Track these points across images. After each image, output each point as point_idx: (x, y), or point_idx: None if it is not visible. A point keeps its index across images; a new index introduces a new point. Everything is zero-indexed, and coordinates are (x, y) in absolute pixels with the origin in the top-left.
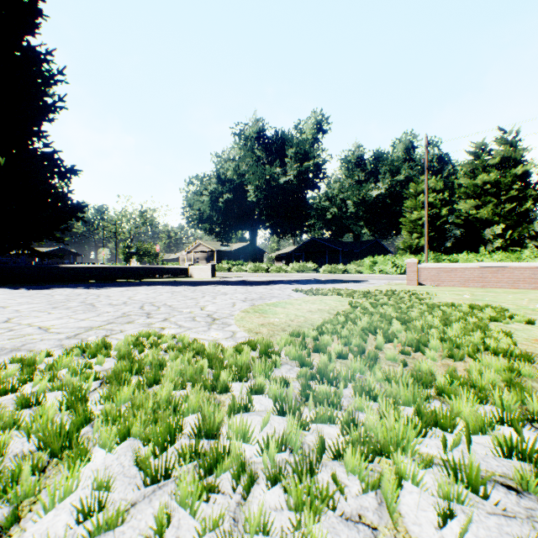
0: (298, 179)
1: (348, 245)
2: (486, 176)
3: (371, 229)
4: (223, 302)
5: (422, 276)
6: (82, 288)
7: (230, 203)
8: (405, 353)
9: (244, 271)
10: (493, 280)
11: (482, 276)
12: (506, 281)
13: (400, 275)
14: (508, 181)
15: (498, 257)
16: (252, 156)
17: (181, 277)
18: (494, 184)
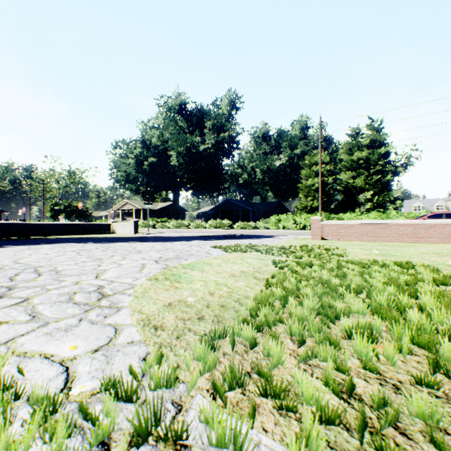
0: (215, 148)
1: (257, 205)
2: (360, 153)
3: (275, 193)
4: (131, 263)
5: (324, 232)
6: None
7: (155, 166)
8: (428, 384)
9: (167, 227)
10: (382, 235)
11: (374, 231)
12: (393, 235)
13: (300, 230)
14: (375, 158)
15: (373, 216)
16: (175, 126)
17: (103, 233)
18: (366, 160)
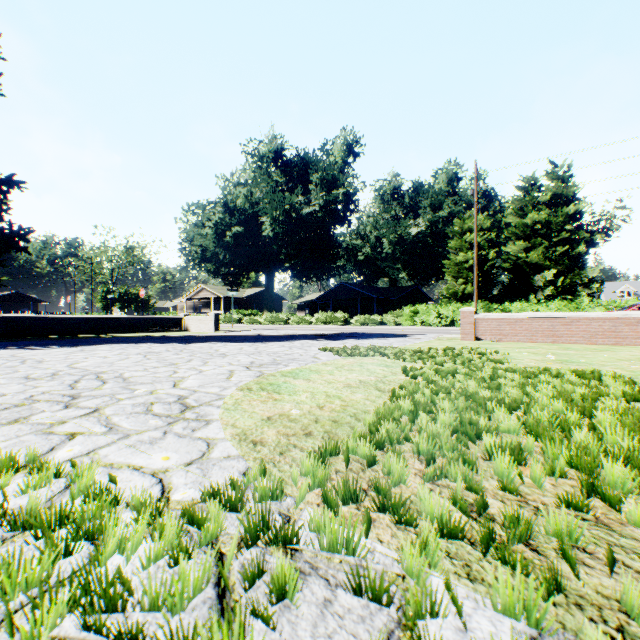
0: (324, 211)
1: (384, 291)
2: (536, 214)
3: (410, 274)
4: (215, 370)
5: (480, 329)
6: (14, 348)
7: (241, 237)
8: (576, 506)
9: (258, 322)
10: (566, 334)
11: (552, 328)
12: (582, 335)
13: (446, 327)
14: (559, 221)
15: (556, 306)
16: (268, 181)
17: (173, 331)
18: (545, 224)
